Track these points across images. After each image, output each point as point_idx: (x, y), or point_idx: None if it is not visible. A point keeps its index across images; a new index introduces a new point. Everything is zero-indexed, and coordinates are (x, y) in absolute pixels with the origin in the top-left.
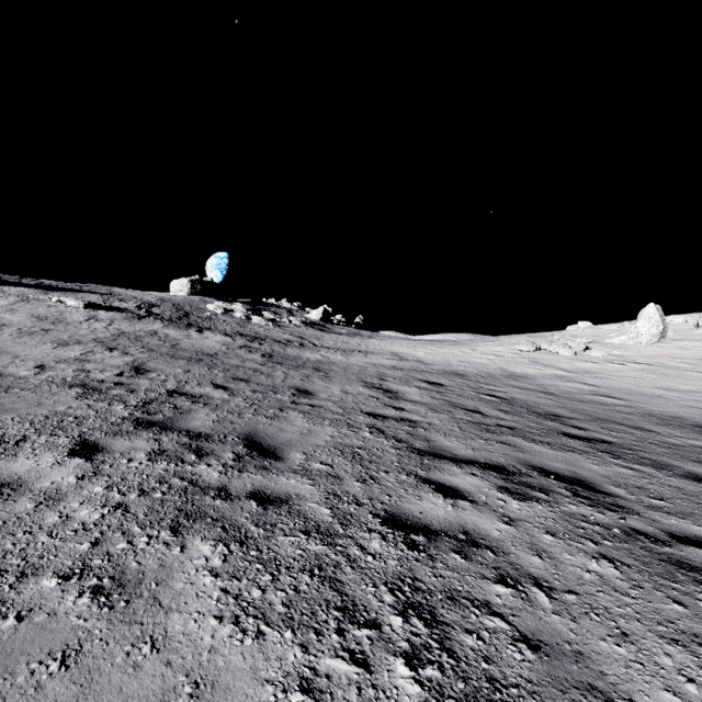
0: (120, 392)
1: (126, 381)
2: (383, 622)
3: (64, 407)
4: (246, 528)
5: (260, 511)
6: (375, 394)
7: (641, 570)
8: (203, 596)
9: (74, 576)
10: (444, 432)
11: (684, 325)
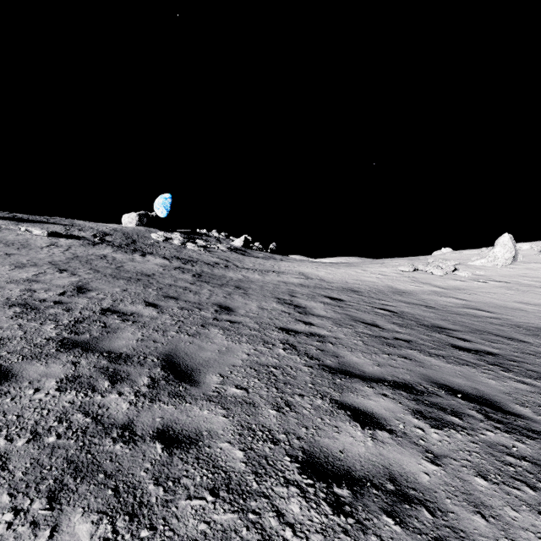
0: (56, 310)
1: (66, 300)
2: None
3: None
4: (143, 487)
5: (164, 458)
6: (287, 309)
7: None
8: None
9: None
10: (350, 347)
11: (531, 250)
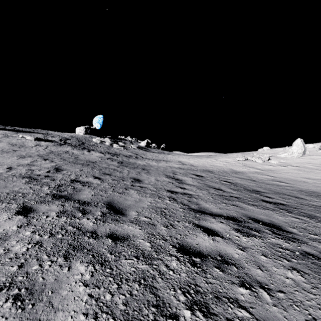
0: (47, 180)
1: (51, 175)
2: (180, 314)
3: (17, 188)
4: (105, 255)
5: (113, 245)
6: (171, 181)
7: (314, 277)
8: (78, 299)
9: (4, 288)
10: (205, 200)
11: (314, 148)
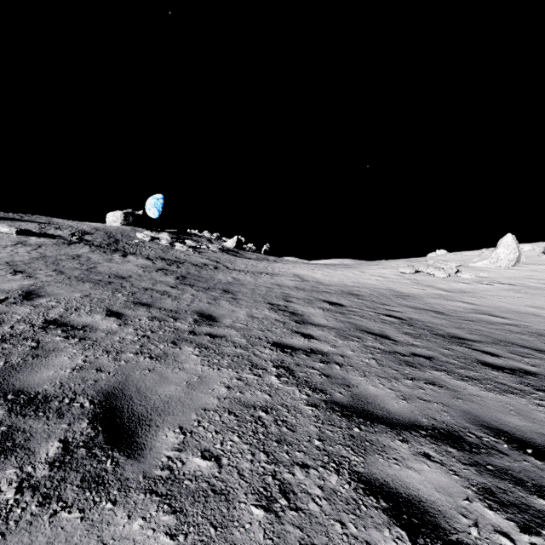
0: None
1: (2, 309)
2: None
3: None
4: None
5: None
6: (281, 317)
7: None
8: None
9: None
10: (362, 369)
11: (533, 252)
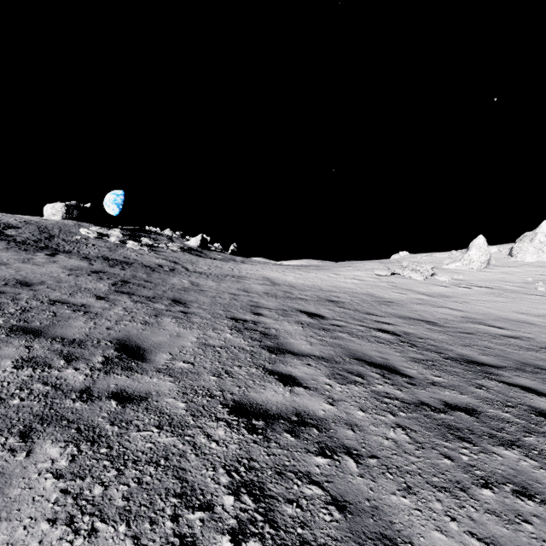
0: None
1: None
2: None
3: None
4: None
5: None
6: (248, 343)
7: None
8: None
9: None
10: (397, 465)
11: (499, 254)
